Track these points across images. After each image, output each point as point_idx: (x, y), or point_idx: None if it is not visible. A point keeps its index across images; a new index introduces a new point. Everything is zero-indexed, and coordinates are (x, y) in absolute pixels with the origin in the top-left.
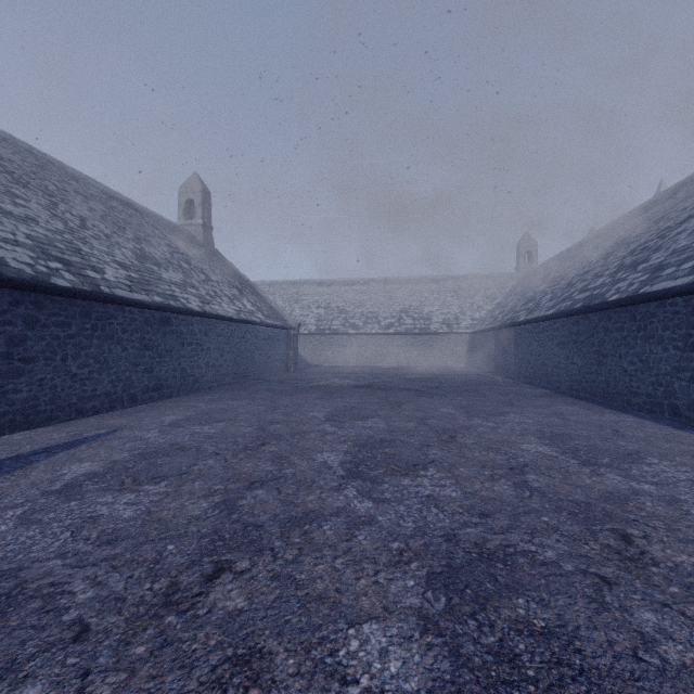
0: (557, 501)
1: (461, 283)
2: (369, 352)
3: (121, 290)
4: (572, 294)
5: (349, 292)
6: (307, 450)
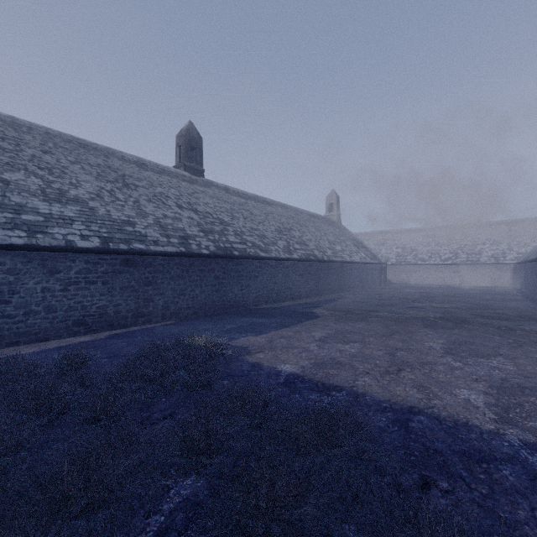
0: (452, 309)
1: (512, 226)
2: (432, 276)
3: (333, 258)
4: None
5: (419, 237)
6: (397, 302)
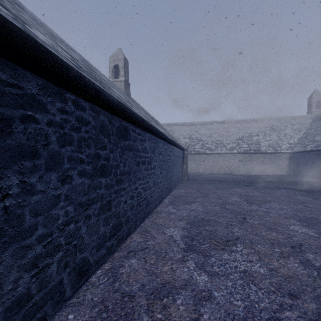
0: None
1: (273, 122)
2: (219, 165)
3: (58, 55)
4: None
5: (201, 129)
6: None
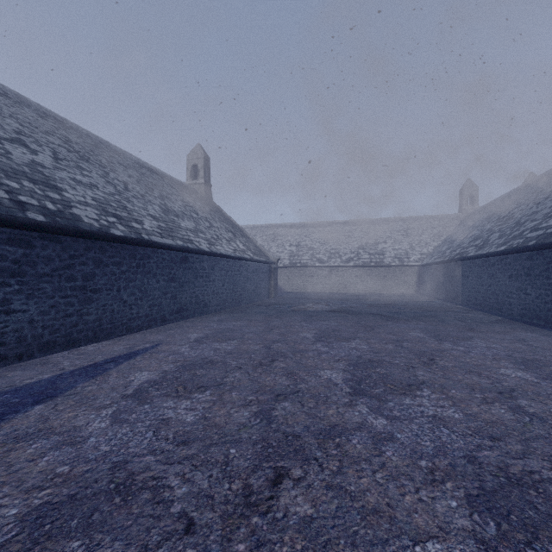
0: None
1: (410, 223)
2: (332, 282)
3: (155, 236)
4: (522, 232)
5: (315, 232)
6: (311, 367)
